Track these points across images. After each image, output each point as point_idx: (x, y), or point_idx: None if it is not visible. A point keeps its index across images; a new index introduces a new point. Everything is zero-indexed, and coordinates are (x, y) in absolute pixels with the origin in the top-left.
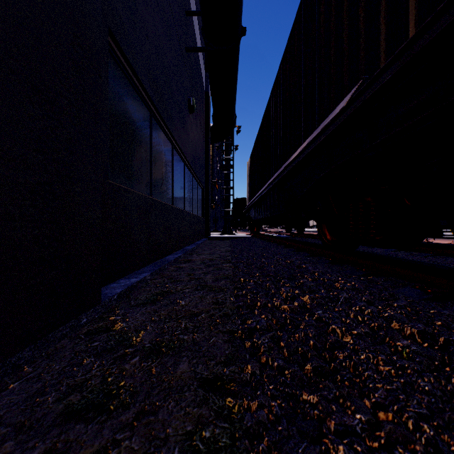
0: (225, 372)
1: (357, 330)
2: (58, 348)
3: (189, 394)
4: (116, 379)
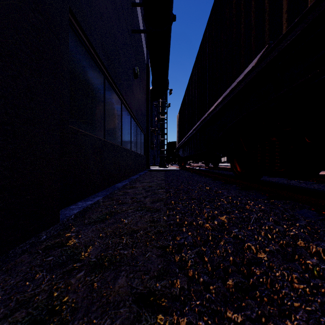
0: (157, 287)
1: (270, 248)
2: (17, 263)
3: (124, 310)
4: (61, 294)
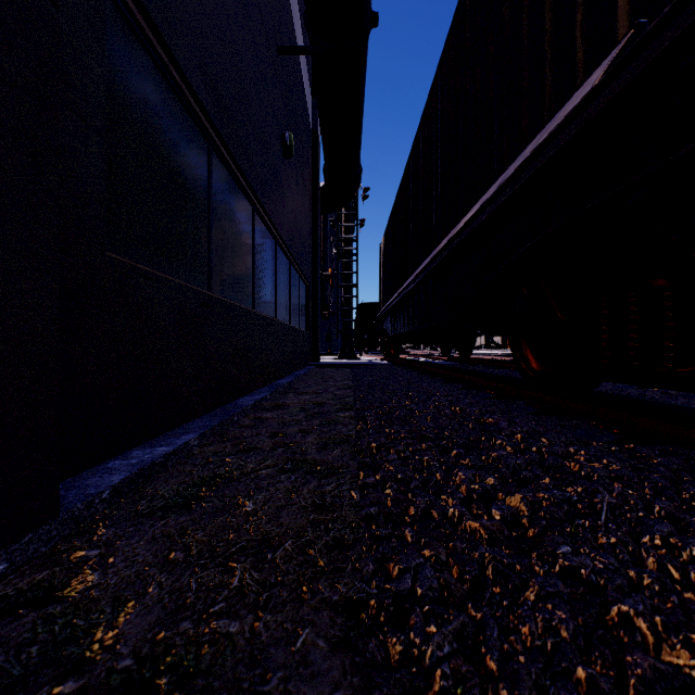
0: None
1: None
2: None
3: None
4: None
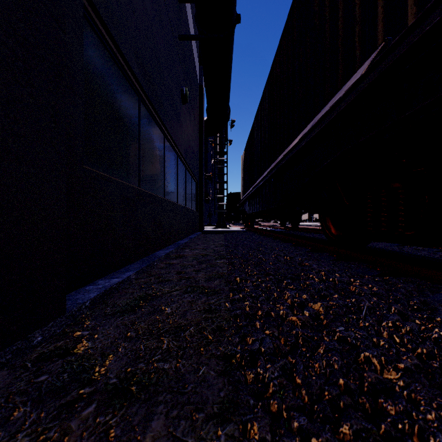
0: (219, 438)
1: (405, 364)
2: None
3: None
4: None
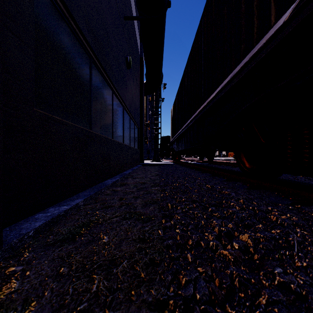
0: None
1: None
2: None
3: None
4: None
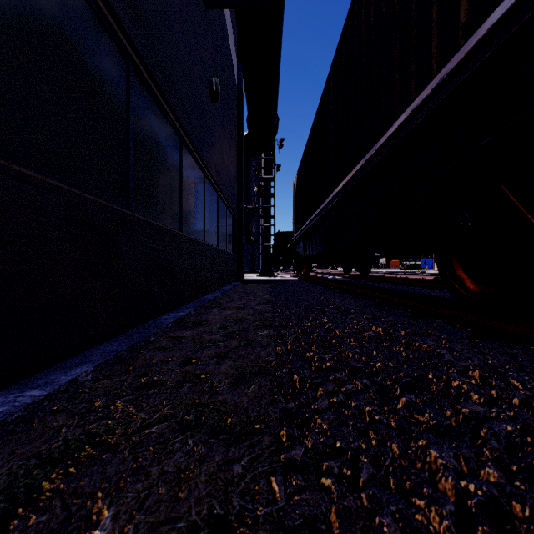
0: None
1: None
2: None
3: None
4: None
